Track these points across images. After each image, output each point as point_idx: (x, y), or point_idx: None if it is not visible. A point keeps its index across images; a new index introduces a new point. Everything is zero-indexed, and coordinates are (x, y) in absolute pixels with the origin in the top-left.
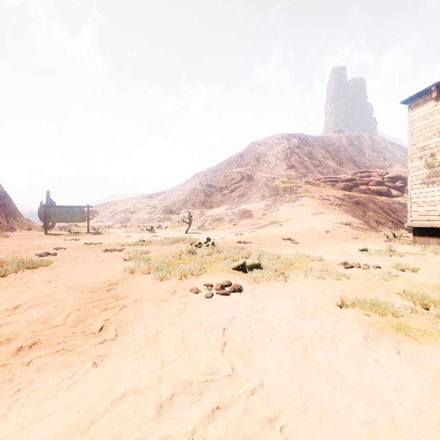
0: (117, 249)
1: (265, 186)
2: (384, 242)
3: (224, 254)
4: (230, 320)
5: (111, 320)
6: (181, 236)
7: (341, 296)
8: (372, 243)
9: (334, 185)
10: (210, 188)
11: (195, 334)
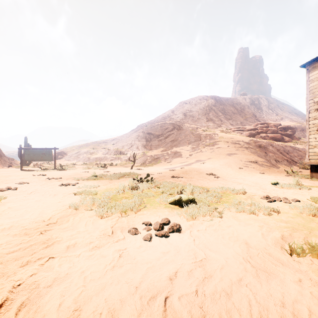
0: (71, 184)
1: (191, 134)
2: (286, 176)
3: (161, 188)
4: (172, 279)
5: (23, 284)
6: (127, 171)
7: (282, 237)
8: (277, 177)
9: (242, 133)
10: (150, 135)
11: (127, 314)
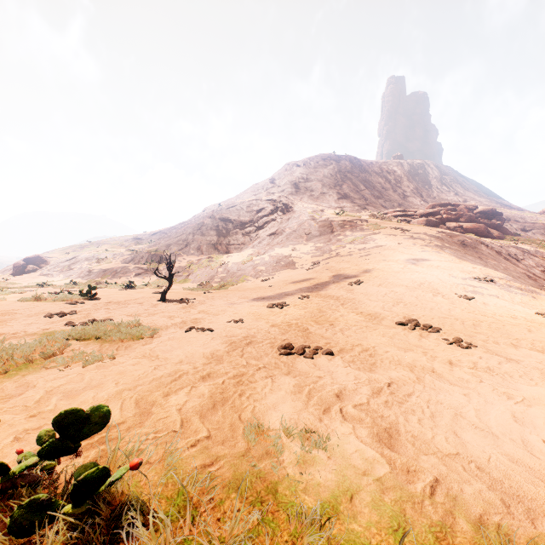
0: None
1: (311, 220)
2: None
3: None
4: None
5: None
6: (134, 311)
7: None
8: None
9: (409, 221)
10: (226, 223)
11: None
